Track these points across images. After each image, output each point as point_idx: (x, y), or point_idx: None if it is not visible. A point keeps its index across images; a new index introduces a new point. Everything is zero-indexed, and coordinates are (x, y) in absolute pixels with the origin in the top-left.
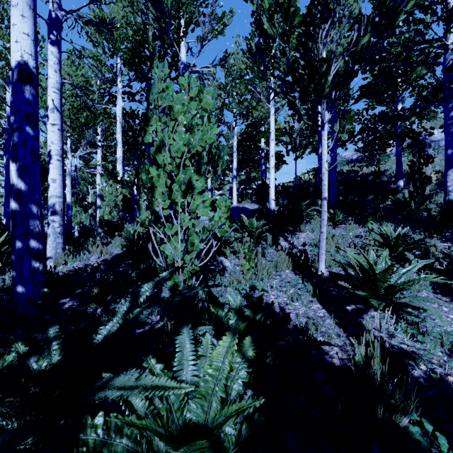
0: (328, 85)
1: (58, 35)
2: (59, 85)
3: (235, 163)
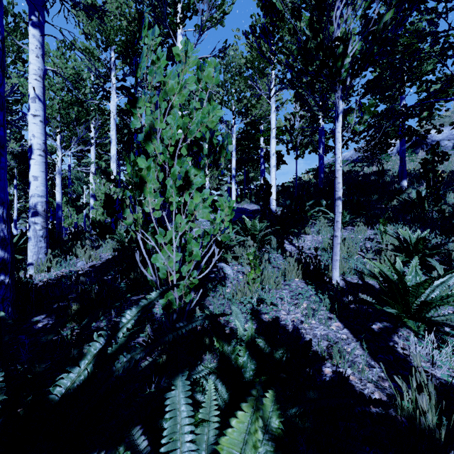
0: (346, 68)
1: (40, 17)
2: (42, 72)
3: (234, 162)
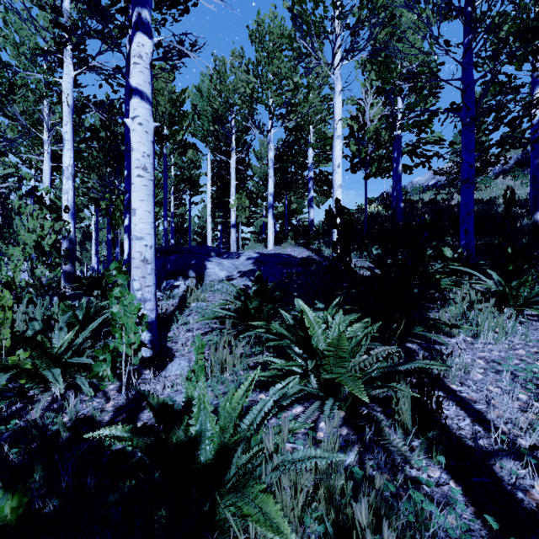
0: None
1: None
2: None
3: (271, 184)
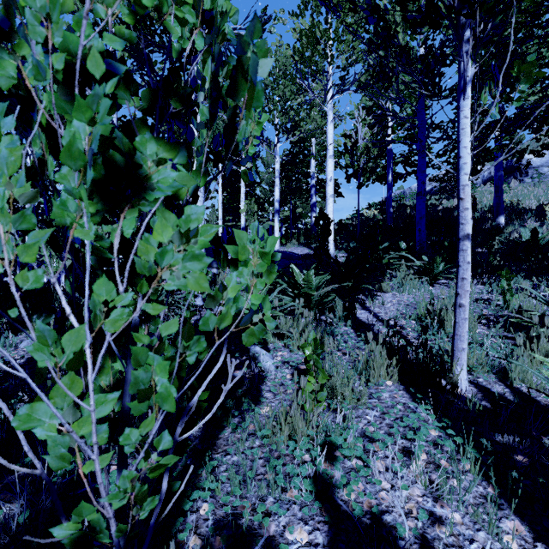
0: None
1: None
2: None
3: (277, 192)
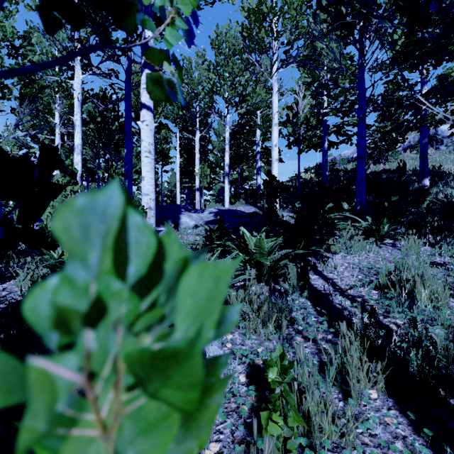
0: None
1: None
2: None
3: (227, 157)
